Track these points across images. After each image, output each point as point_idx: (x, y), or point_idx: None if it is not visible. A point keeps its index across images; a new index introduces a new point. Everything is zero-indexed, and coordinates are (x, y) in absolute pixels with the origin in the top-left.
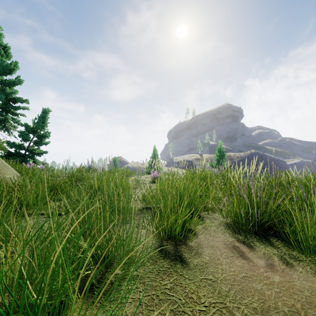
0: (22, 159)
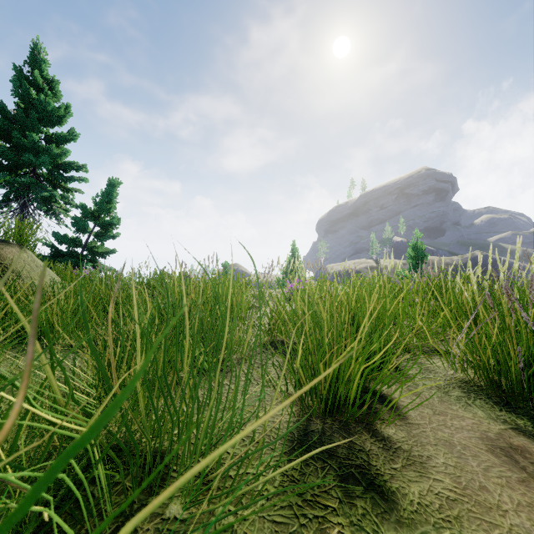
0: (77, 261)
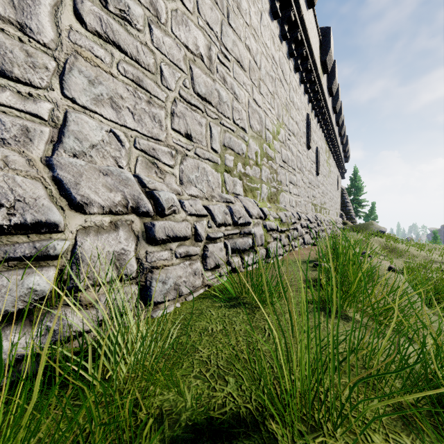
0: None
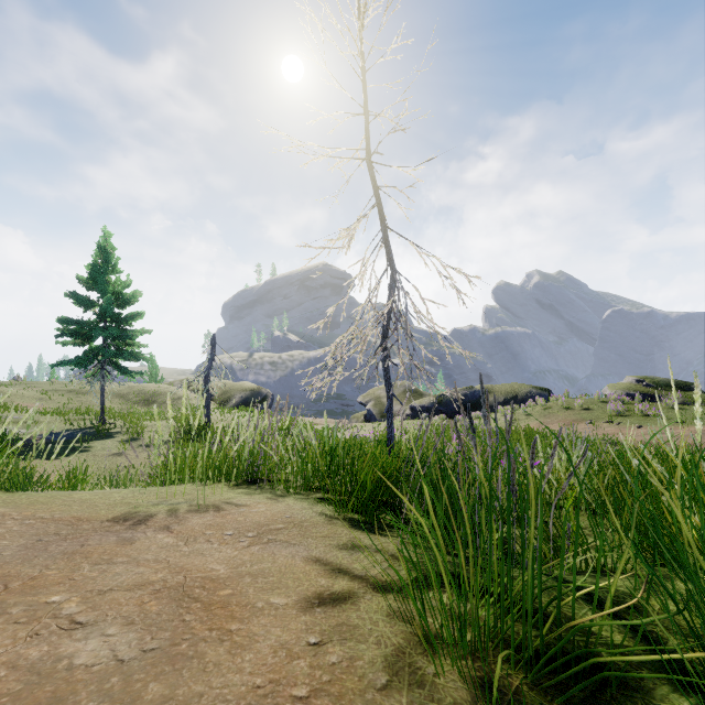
0: None
